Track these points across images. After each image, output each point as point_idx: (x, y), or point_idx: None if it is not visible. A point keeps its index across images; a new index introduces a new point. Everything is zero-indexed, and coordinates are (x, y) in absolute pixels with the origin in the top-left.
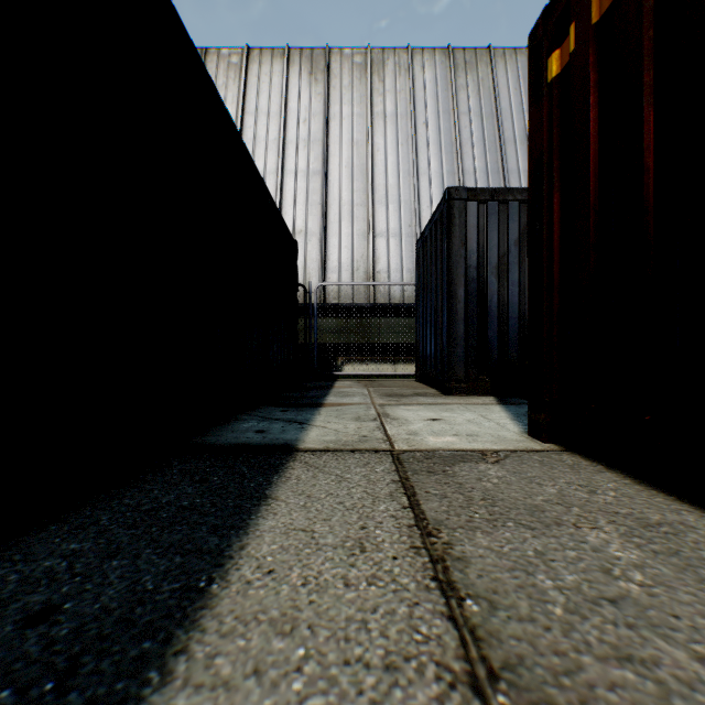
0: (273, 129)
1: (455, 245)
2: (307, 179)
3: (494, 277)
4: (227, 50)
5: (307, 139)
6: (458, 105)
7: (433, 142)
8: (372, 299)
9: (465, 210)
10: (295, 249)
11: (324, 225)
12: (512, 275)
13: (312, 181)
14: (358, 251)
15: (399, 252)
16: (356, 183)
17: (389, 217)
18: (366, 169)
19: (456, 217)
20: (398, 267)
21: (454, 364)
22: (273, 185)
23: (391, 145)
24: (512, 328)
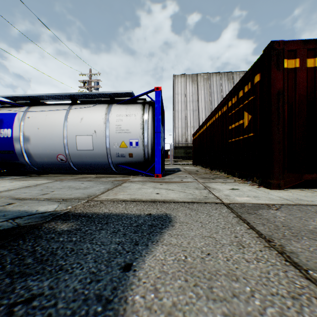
0: (219, 97)
1: None
2: None
3: None
4: (203, 74)
5: None
6: None
7: None
8: None
9: None
10: None
11: None
12: None
13: None
14: None
15: None
16: None
17: None
18: None
19: None
20: None
21: None
22: None
23: None
24: None
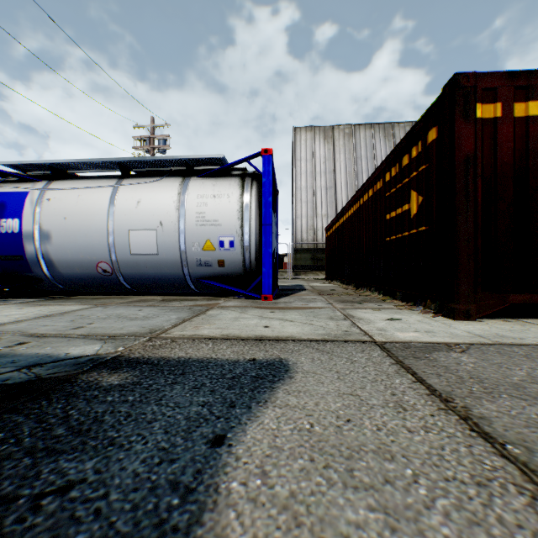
0: (370, 165)
1: None
2: None
3: None
4: (343, 126)
5: None
6: None
7: None
8: None
9: None
10: None
11: None
12: None
13: None
14: None
15: None
16: None
17: None
18: None
19: None
20: None
21: None
22: None
23: None
24: None
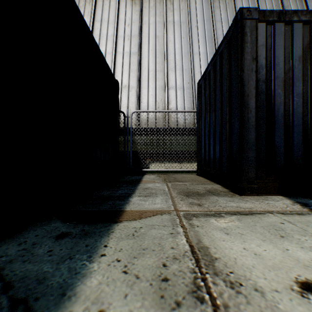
0: (110, 29)
1: (246, 60)
2: (130, 56)
3: (280, 89)
4: None
5: (130, 35)
6: (215, 16)
7: (201, 37)
8: (167, 124)
9: (255, 29)
10: (116, 86)
11: (139, 82)
12: (296, 88)
13: (132, 58)
14: (159, 97)
15: (182, 98)
16: (157, 59)
17: (176, 78)
18: (163, 51)
19: (247, 35)
20: (182, 106)
21: (245, 166)
22: (110, 60)
23: (177, 38)
24: (296, 135)
